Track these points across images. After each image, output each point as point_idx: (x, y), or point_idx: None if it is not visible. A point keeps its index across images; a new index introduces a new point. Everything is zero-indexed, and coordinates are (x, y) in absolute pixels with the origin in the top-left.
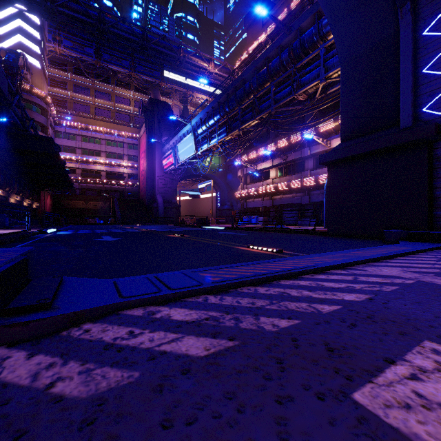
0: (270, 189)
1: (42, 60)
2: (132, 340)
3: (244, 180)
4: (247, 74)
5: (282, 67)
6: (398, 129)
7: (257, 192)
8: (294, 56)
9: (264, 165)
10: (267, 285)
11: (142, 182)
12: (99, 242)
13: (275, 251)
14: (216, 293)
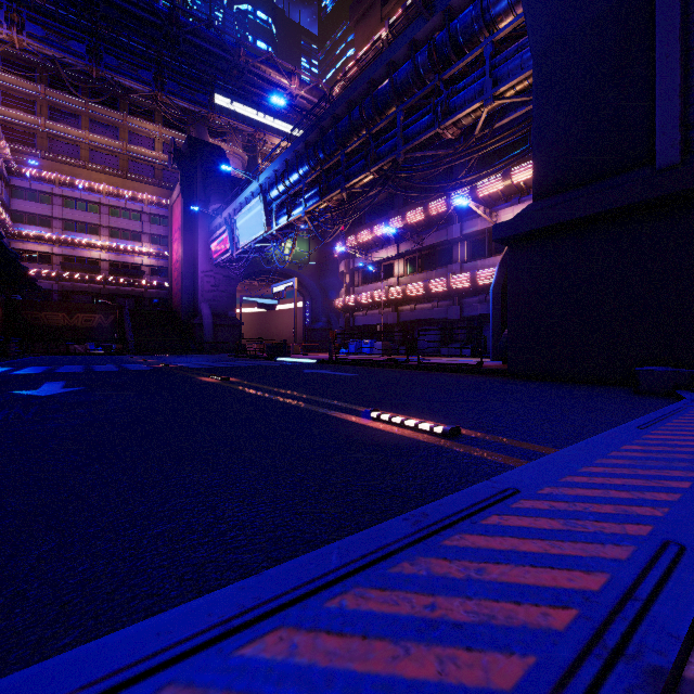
0: (394, 294)
1: None
2: None
3: (350, 278)
4: (355, 91)
5: (417, 79)
6: (651, 170)
7: (372, 299)
8: (438, 58)
9: (385, 253)
10: None
11: (176, 282)
12: None
13: (439, 431)
14: None
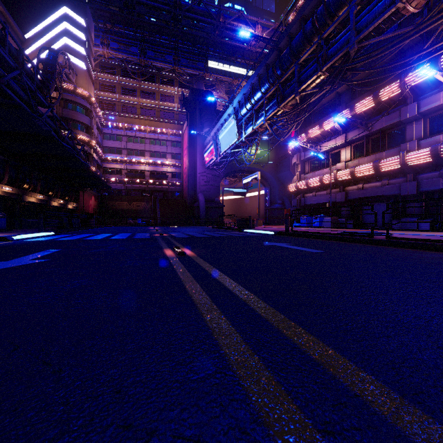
0: (342, 176)
1: (86, 61)
2: None
3: (301, 168)
4: (308, 5)
5: None
6: None
7: (321, 182)
8: None
9: (332, 143)
10: None
11: (185, 181)
12: None
13: None
14: None
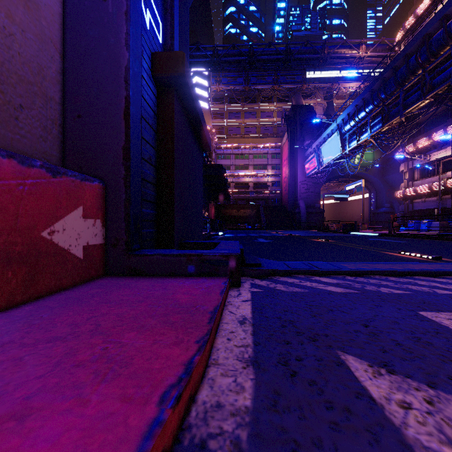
0: None
1: (209, 102)
2: (301, 283)
3: (409, 175)
4: (411, 46)
5: None
6: None
7: (430, 190)
8: None
9: (443, 152)
10: (399, 277)
11: (285, 189)
12: (258, 243)
13: (431, 257)
14: (352, 275)
